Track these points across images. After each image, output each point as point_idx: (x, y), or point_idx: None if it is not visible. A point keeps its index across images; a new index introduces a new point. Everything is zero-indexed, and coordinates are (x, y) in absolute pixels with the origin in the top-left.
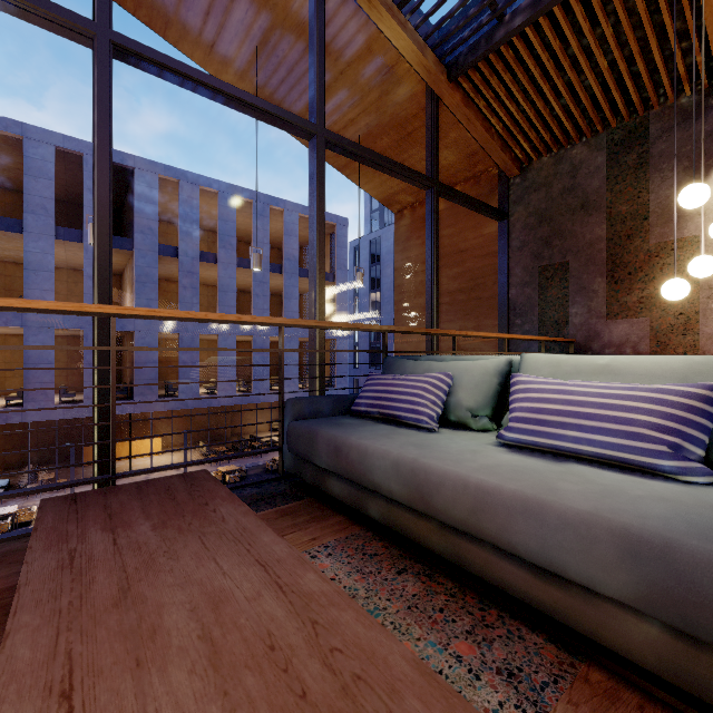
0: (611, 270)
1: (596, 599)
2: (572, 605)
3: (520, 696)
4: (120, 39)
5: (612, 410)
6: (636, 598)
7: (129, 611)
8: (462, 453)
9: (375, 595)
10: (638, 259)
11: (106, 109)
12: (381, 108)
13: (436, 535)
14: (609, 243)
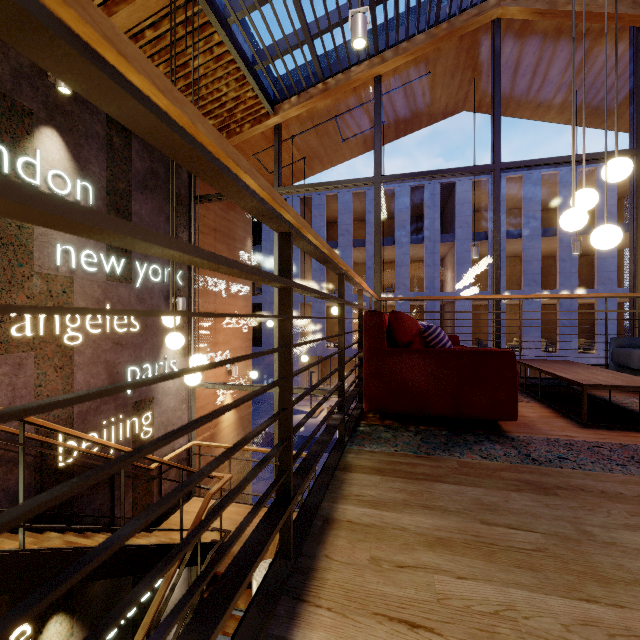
0: None
1: None
2: None
3: None
4: (505, 165)
5: None
6: None
7: (568, 370)
8: None
9: None
10: None
11: (498, 201)
12: None
13: None
14: None
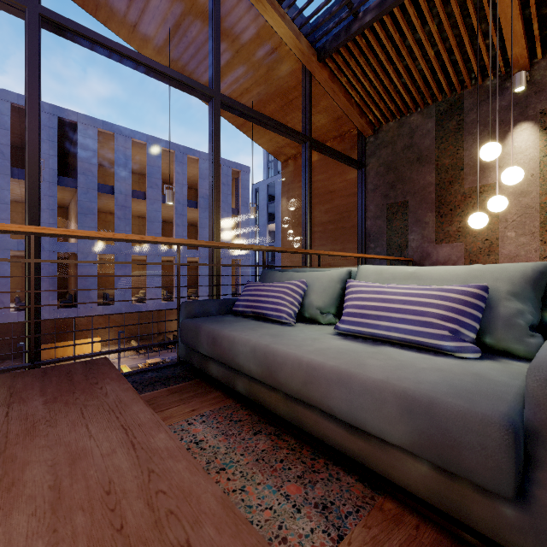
0: (438, 207)
1: (387, 447)
2: (371, 452)
3: (328, 523)
4: (48, 13)
5: (412, 305)
6: (411, 444)
7: None
8: (305, 340)
9: (233, 451)
10: (457, 199)
11: (36, 69)
12: (268, 80)
13: (282, 403)
14: (437, 187)
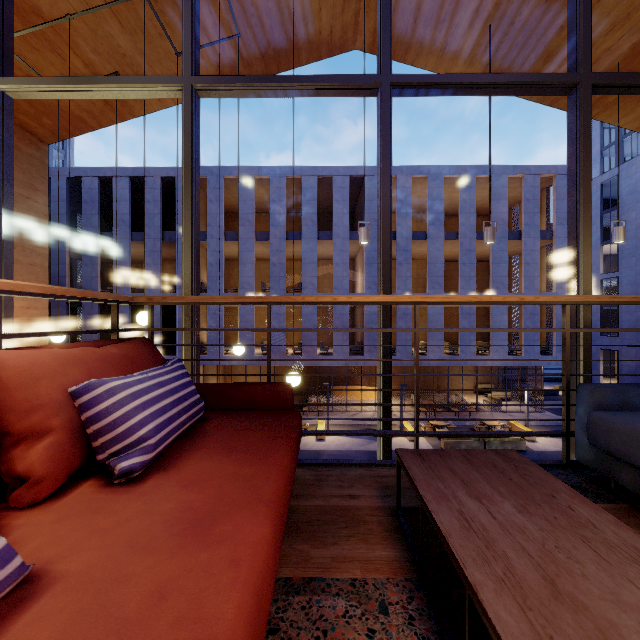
0: None
1: None
2: None
3: None
4: (397, 79)
5: None
6: None
7: (577, 613)
8: None
9: None
10: None
11: (388, 139)
12: None
13: None
14: None
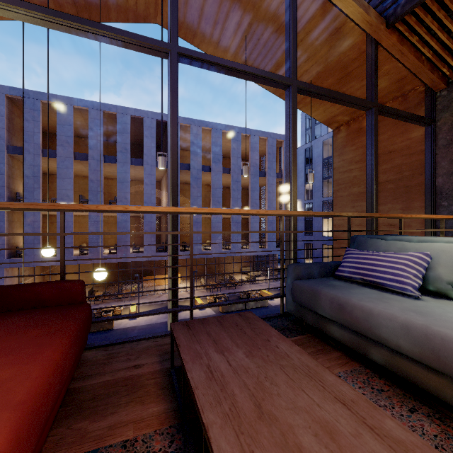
0: None
1: None
2: None
3: None
4: (182, 50)
5: None
6: None
7: (271, 425)
8: None
9: None
10: None
11: (175, 92)
12: (329, 58)
13: (450, 390)
14: None
